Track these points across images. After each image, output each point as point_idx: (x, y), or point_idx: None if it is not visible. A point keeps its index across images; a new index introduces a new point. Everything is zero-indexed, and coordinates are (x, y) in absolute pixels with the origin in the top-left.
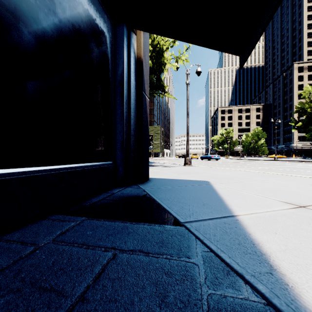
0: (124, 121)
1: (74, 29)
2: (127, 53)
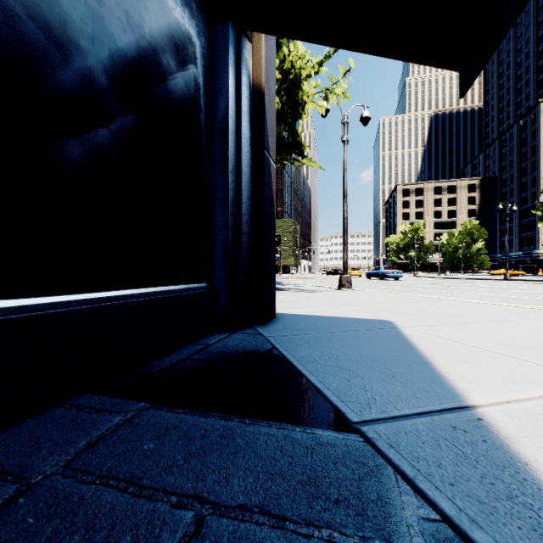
0: (228, 206)
1: (130, 23)
2: (236, 78)
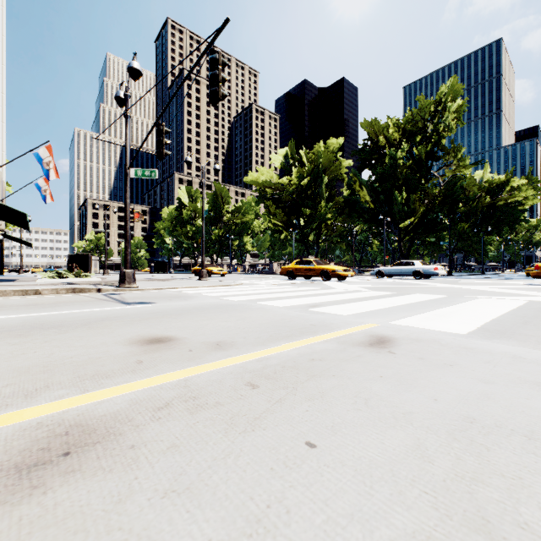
0: None
1: None
2: None
